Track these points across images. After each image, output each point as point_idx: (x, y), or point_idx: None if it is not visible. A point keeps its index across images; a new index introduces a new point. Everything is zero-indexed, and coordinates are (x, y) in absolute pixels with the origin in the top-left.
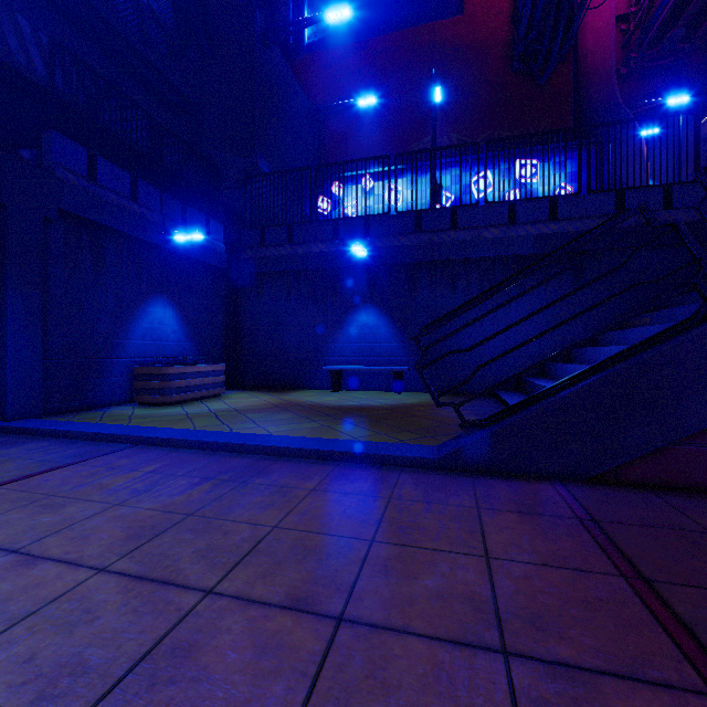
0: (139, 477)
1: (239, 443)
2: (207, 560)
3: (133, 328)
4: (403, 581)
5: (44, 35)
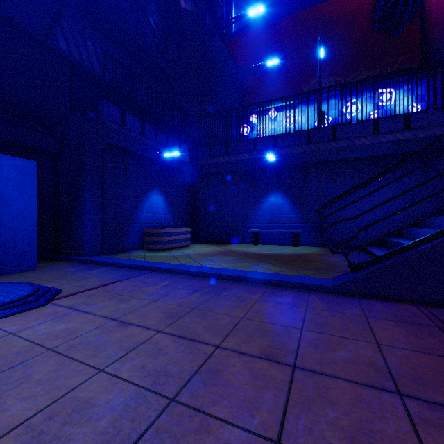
0: (160, 288)
1: (209, 272)
2: (211, 331)
3: (142, 207)
4: (326, 351)
5: (99, 49)
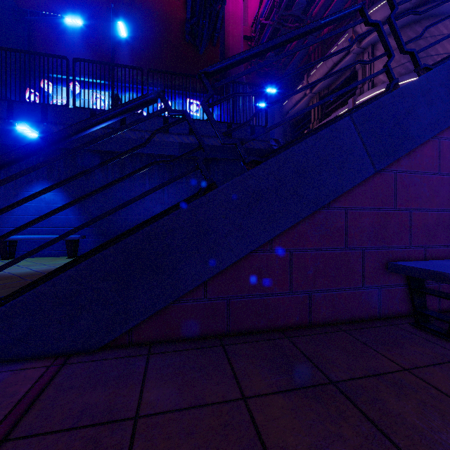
0: None
1: None
2: None
3: None
4: None
5: None
